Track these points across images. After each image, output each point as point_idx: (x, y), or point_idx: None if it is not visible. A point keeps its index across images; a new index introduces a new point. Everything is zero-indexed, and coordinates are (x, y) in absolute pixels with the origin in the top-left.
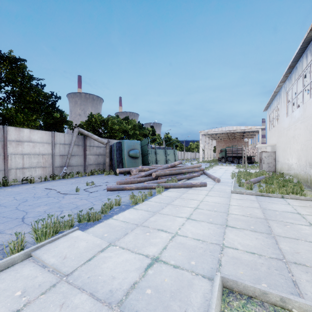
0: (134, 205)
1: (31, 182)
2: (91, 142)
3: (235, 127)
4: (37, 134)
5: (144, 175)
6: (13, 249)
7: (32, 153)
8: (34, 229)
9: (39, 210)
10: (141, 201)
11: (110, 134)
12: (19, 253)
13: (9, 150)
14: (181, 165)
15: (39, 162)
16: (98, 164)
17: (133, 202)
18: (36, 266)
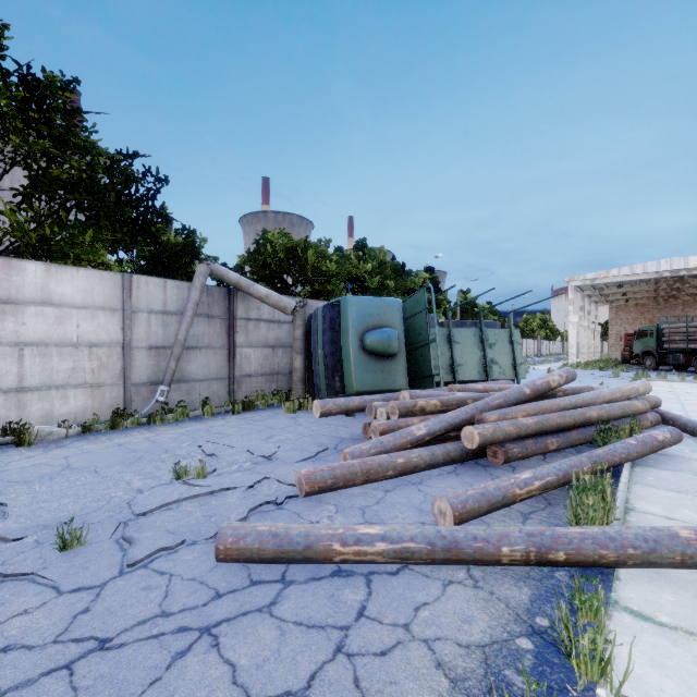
0: None
1: (25, 442)
2: (250, 306)
3: (694, 261)
4: (72, 279)
5: (425, 436)
6: None
7: (53, 340)
8: None
9: None
10: None
11: (312, 286)
12: None
13: None
14: (564, 386)
15: (77, 368)
16: (272, 373)
17: None
18: None
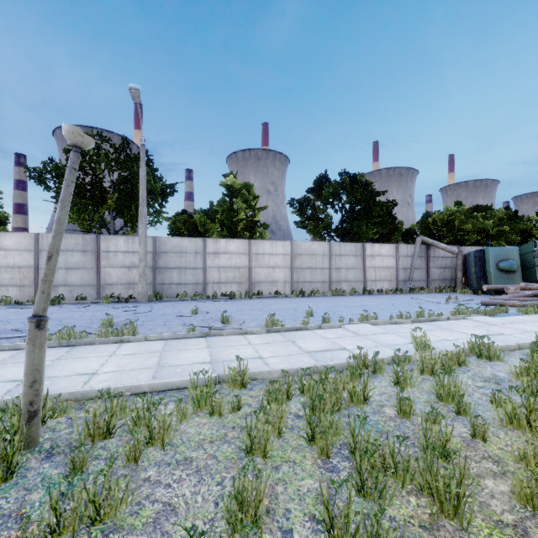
0: (524, 315)
1: (386, 293)
2: (435, 251)
3: None
4: (384, 248)
5: (530, 295)
6: (452, 315)
7: (381, 266)
8: (457, 309)
9: (432, 308)
10: (532, 313)
11: (457, 238)
12: (459, 315)
13: (366, 264)
14: None
15: (386, 275)
16: (443, 279)
17: (523, 312)
18: (472, 321)
